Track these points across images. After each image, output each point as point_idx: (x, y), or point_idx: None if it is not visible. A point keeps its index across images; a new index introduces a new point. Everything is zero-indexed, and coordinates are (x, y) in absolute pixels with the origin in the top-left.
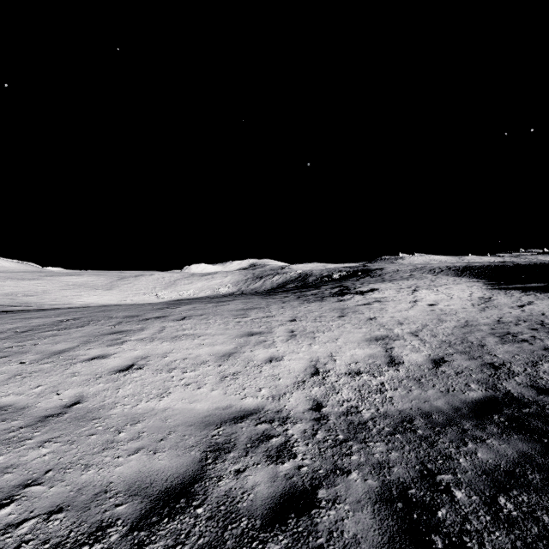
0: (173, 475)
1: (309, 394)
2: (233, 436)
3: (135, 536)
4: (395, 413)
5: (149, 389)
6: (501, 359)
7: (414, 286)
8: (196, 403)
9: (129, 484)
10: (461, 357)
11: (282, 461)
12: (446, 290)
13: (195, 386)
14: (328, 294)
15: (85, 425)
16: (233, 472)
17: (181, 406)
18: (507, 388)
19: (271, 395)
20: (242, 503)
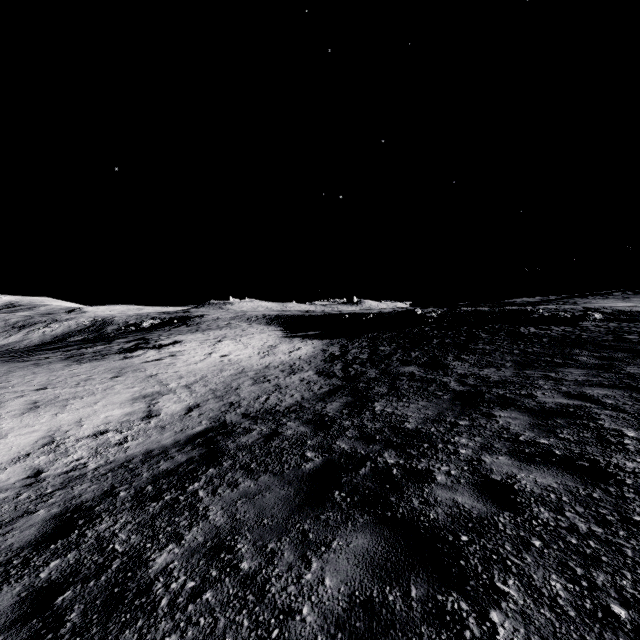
0: None
1: (30, 464)
2: None
3: None
4: (122, 458)
5: None
6: (241, 398)
7: (222, 336)
8: None
9: None
10: (214, 401)
11: None
12: (248, 340)
13: None
14: (115, 351)
15: None
16: None
17: None
18: (226, 418)
19: None
20: None
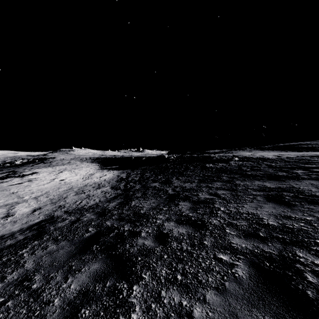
0: None
1: None
2: None
3: None
4: None
5: None
6: (66, 203)
7: (64, 169)
8: None
9: None
10: (50, 205)
11: None
12: (78, 171)
13: None
14: None
15: None
16: None
17: None
18: (55, 214)
19: None
20: None
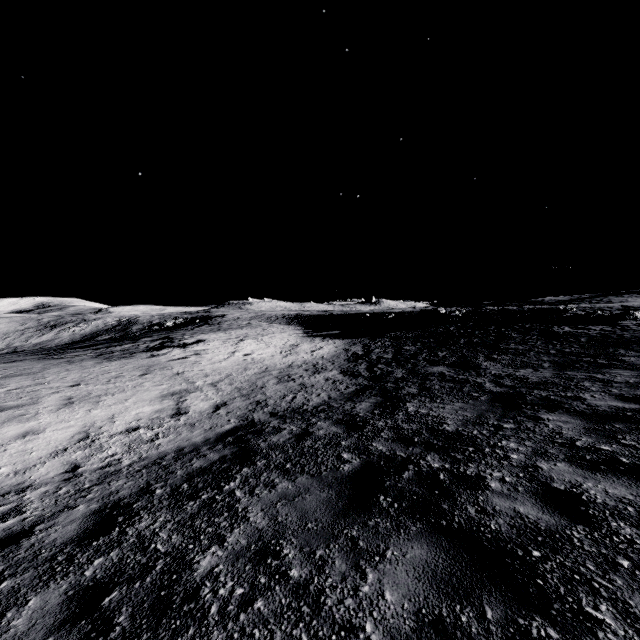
0: None
1: (68, 459)
2: None
3: None
4: (155, 455)
5: None
6: (267, 397)
7: (244, 335)
8: None
9: None
10: (240, 399)
11: (5, 521)
12: (269, 339)
13: None
14: (142, 349)
15: None
16: None
17: None
18: (254, 417)
19: (14, 471)
20: None
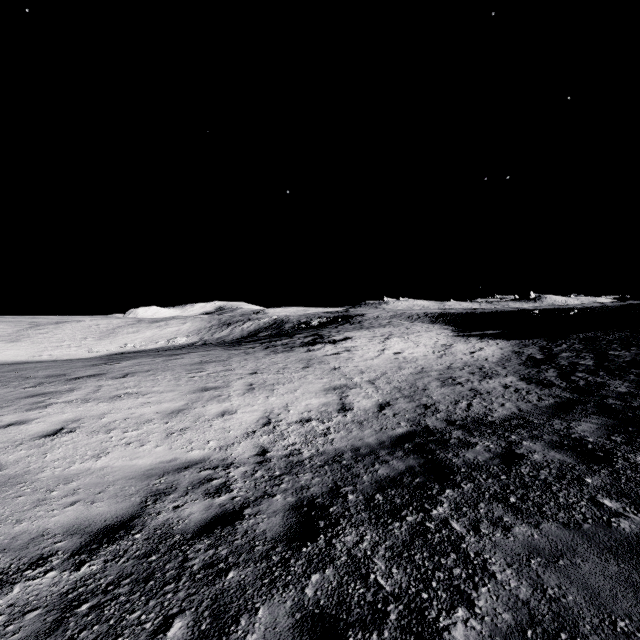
0: (112, 516)
1: (257, 442)
2: (175, 482)
3: (77, 558)
4: (331, 451)
5: (84, 451)
6: (434, 400)
7: (388, 333)
8: (139, 460)
9: (67, 527)
10: (404, 400)
11: (219, 496)
12: (416, 338)
13: (137, 444)
14: (298, 344)
15: (9, 490)
16: (172, 508)
17: (121, 463)
18: (427, 423)
19: (219, 446)
20: (177, 527)
